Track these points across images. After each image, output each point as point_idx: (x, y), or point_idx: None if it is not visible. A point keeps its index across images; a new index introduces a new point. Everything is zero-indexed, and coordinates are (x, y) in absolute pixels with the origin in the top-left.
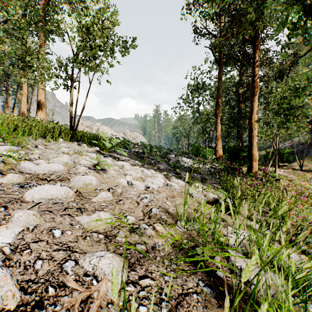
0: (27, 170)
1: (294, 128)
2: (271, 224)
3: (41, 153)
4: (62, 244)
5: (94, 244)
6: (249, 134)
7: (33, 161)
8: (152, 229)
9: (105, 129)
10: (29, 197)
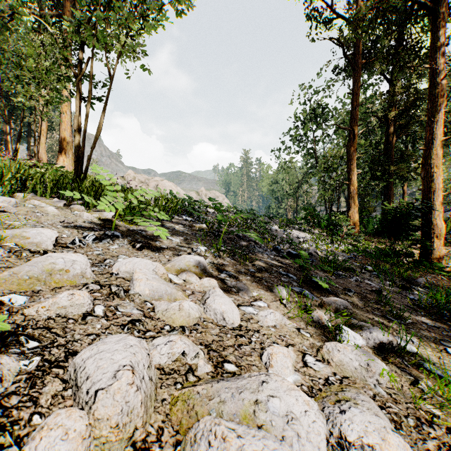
0: None
1: None
2: None
3: None
4: None
5: None
6: (424, 187)
7: None
8: None
9: (167, 186)
10: None
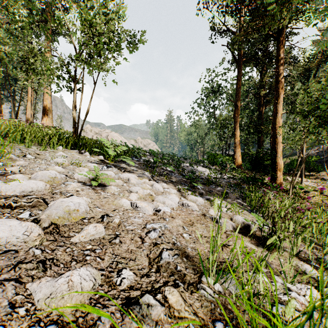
0: None
1: None
2: None
3: (26, 165)
4: None
5: None
6: (272, 141)
7: (8, 176)
8: (161, 303)
9: (115, 136)
10: None
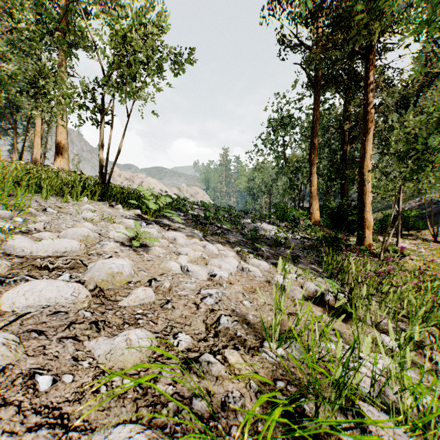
0: (17, 251)
1: (432, 181)
2: (439, 359)
3: (49, 221)
4: (48, 411)
5: (113, 404)
6: (359, 190)
7: (34, 234)
8: (221, 362)
9: (152, 183)
10: (7, 304)
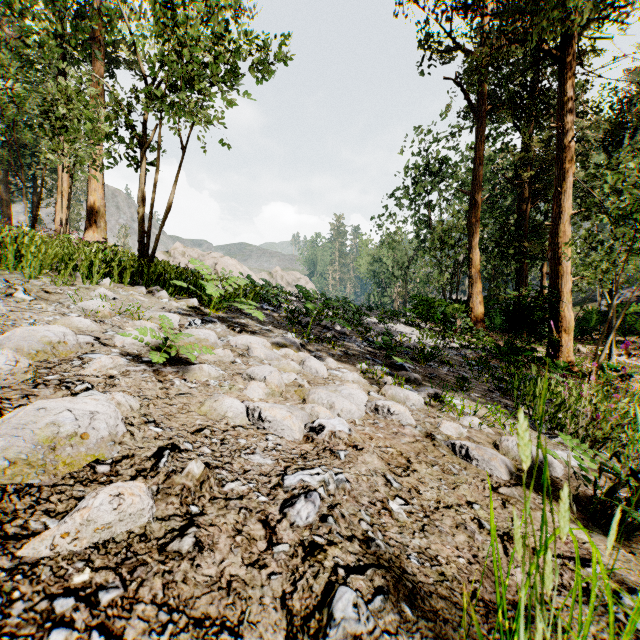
0: None
1: None
2: None
3: (1, 313)
4: None
5: None
6: (552, 271)
7: None
8: None
9: (230, 265)
10: None
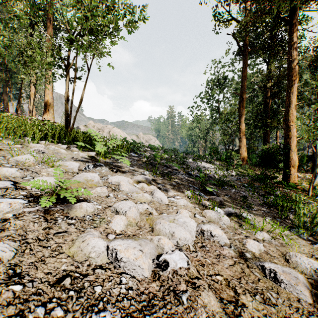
0: None
1: None
2: None
3: None
4: None
5: None
6: (285, 134)
7: None
8: None
9: (117, 132)
10: None
